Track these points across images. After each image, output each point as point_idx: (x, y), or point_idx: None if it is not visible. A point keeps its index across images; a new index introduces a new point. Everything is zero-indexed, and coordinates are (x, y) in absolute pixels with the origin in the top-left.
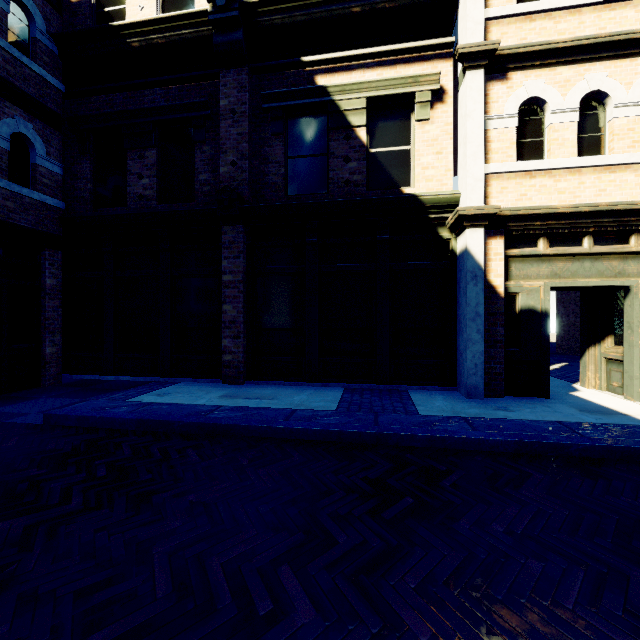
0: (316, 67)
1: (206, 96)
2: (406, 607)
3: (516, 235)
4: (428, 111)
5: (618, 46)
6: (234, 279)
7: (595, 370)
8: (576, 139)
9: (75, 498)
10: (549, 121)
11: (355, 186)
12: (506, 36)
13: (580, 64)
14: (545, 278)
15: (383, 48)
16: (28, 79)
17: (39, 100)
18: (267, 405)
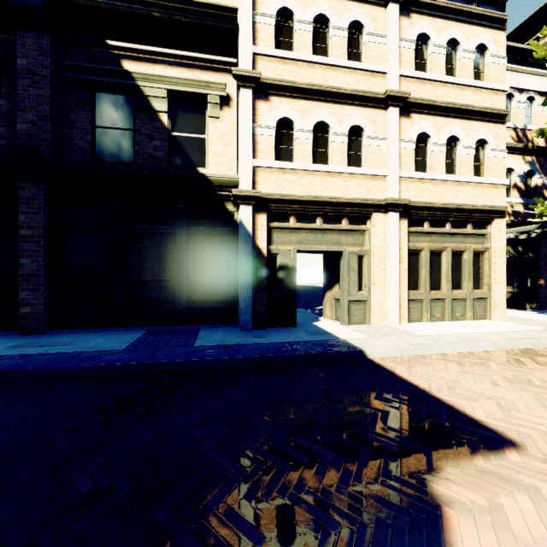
0: (122, 52)
1: (2, 50)
2: (84, 476)
3: (276, 213)
4: (218, 111)
5: (334, 95)
6: (33, 234)
7: (330, 307)
8: (311, 151)
9: None
10: (295, 136)
11: (158, 161)
12: (268, 70)
13: (314, 101)
14: (295, 244)
15: (181, 52)
16: None
17: None
18: (57, 350)
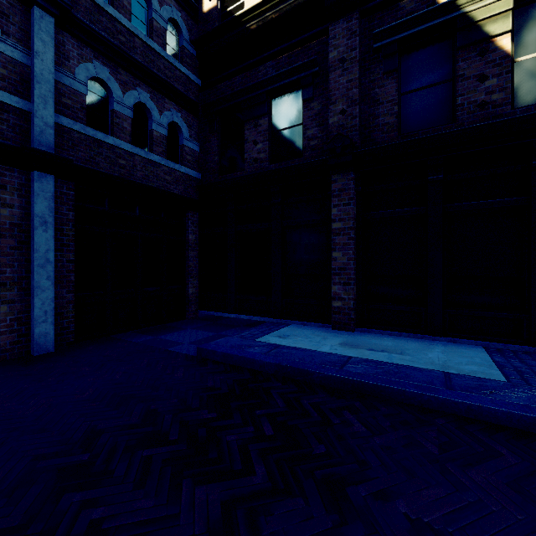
0: None
1: (313, 55)
2: None
3: None
4: None
5: None
6: (344, 226)
7: None
8: None
9: (256, 466)
10: None
11: (494, 107)
12: None
13: None
14: None
15: None
16: (178, 79)
17: (185, 94)
18: (403, 362)
